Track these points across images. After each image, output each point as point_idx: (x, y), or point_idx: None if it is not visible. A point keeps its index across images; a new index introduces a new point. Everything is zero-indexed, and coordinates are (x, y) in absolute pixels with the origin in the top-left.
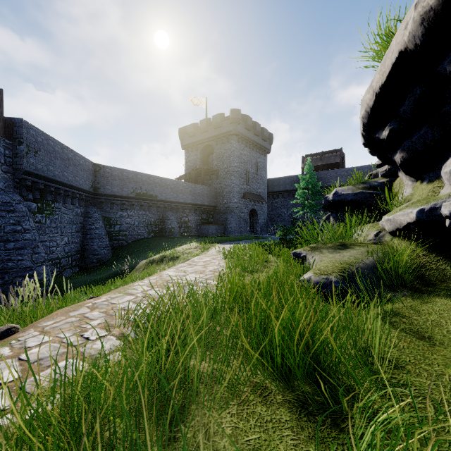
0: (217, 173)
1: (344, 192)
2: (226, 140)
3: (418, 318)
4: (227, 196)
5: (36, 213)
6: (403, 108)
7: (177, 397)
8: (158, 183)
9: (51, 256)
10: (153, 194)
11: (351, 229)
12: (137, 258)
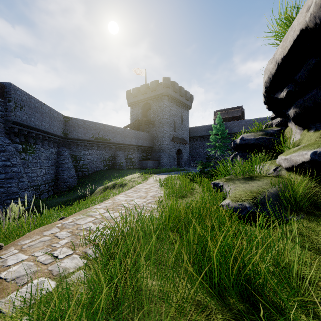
0: (153, 123)
1: (248, 138)
2: (160, 99)
3: (317, 237)
4: (160, 140)
5: (21, 152)
6: (299, 74)
7: (132, 317)
8: (111, 130)
9: (33, 183)
10: (107, 138)
11: (256, 165)
12: (96, 184)
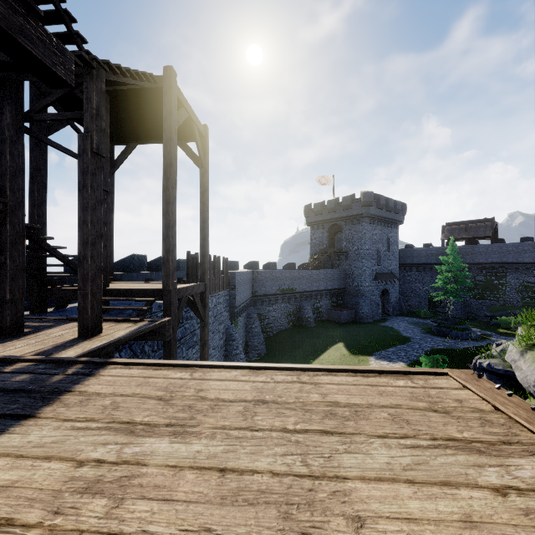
0: (346, 254)
1: (496, 367)
2: (356, 222)
3: None
4: (357, 279)
5: None
6: None
7: None
8: (296, 276)
9: None
10: (292, 287)
11: None
12: (294, 358)
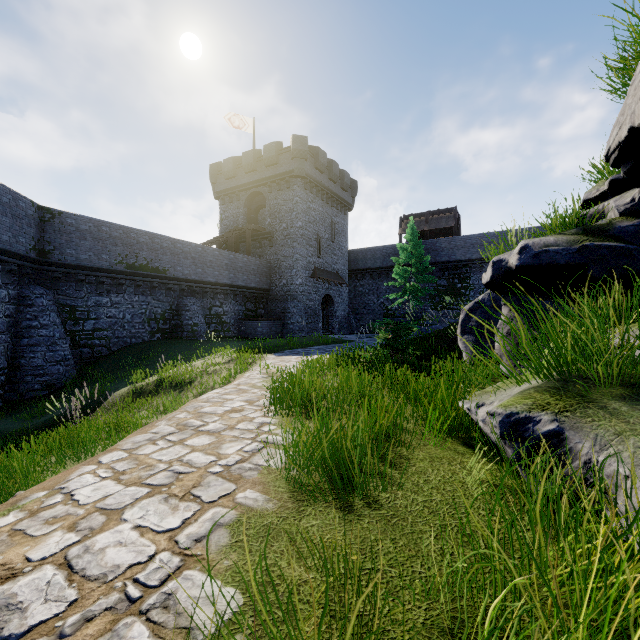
0: (271, 236)
1: (549, 247)
2: (286, 185)
3: None
4: (287, 275)
5: None
6: None
7: None
8: (168, 248)
9: None
10: (159, 266)
11: None
12: (119, 381)
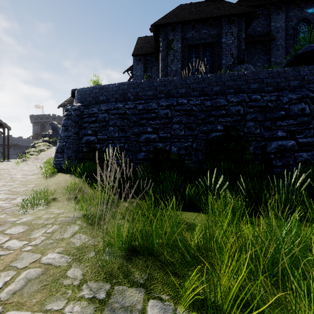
0: None
1: None
2: None
3: None
4: None
5: None
6: None
7: None
8: (21, 140)
9: None
10: (19, 144)
11: None
12: None
